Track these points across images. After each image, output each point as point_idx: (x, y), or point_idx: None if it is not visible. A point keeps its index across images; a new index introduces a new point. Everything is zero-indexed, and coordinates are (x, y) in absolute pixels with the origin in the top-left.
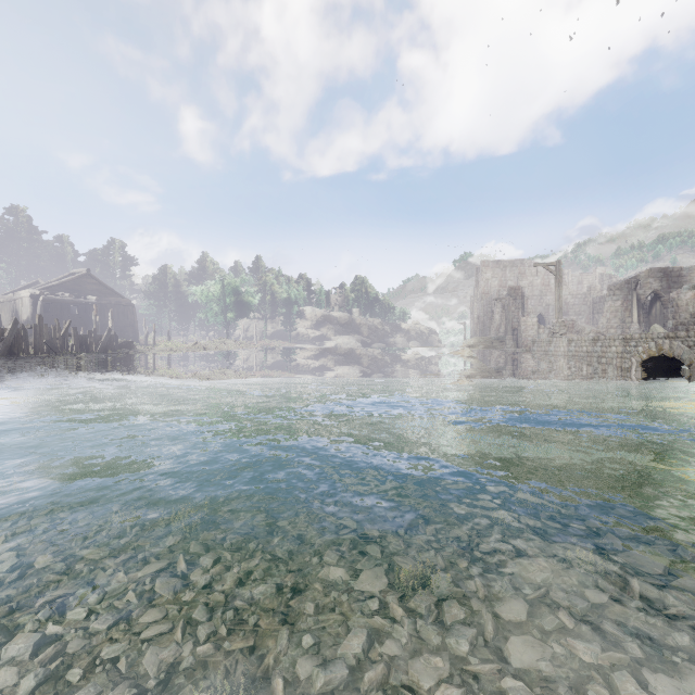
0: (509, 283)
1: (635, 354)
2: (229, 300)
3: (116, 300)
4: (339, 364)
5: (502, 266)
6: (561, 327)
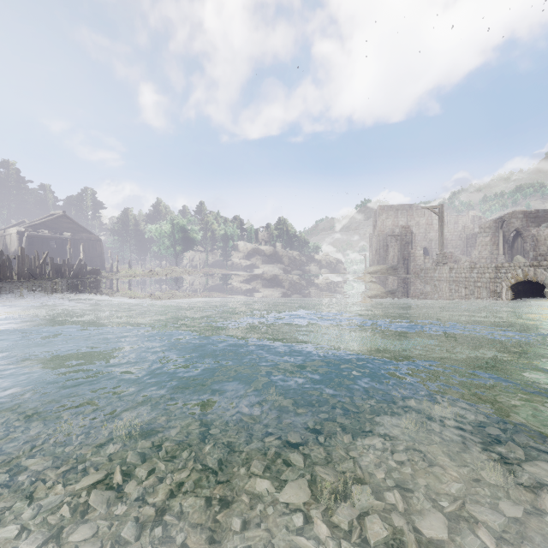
0: (400, 223)
1: (505, 279)
2: (178, 236)
3: (87, 236)
4: (265, 287)
5: (394, 209)
6: (444, 257)
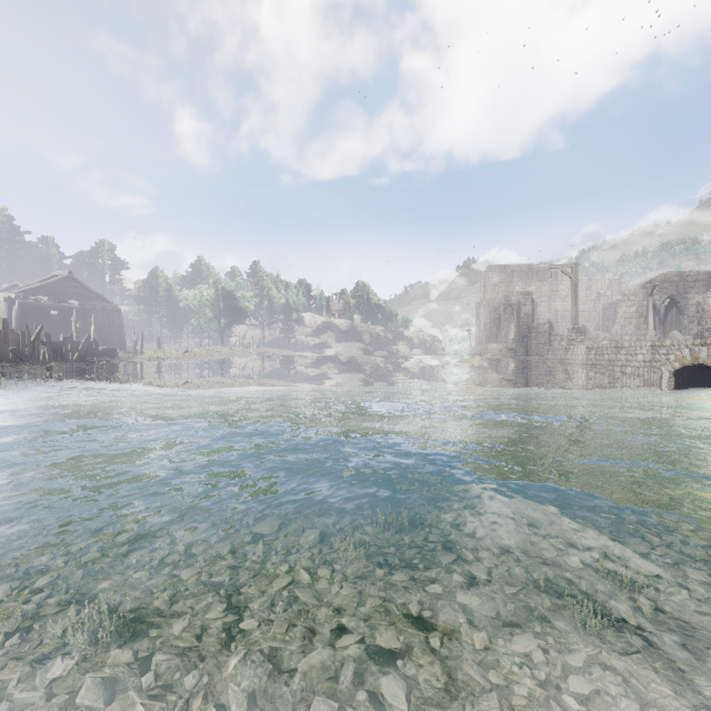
0: (517, 289)
1: (666, 363)
2: (224, 305)
3: (101, 304)
4: (340, 373)
5: (509, 271)
6: (578, 333)
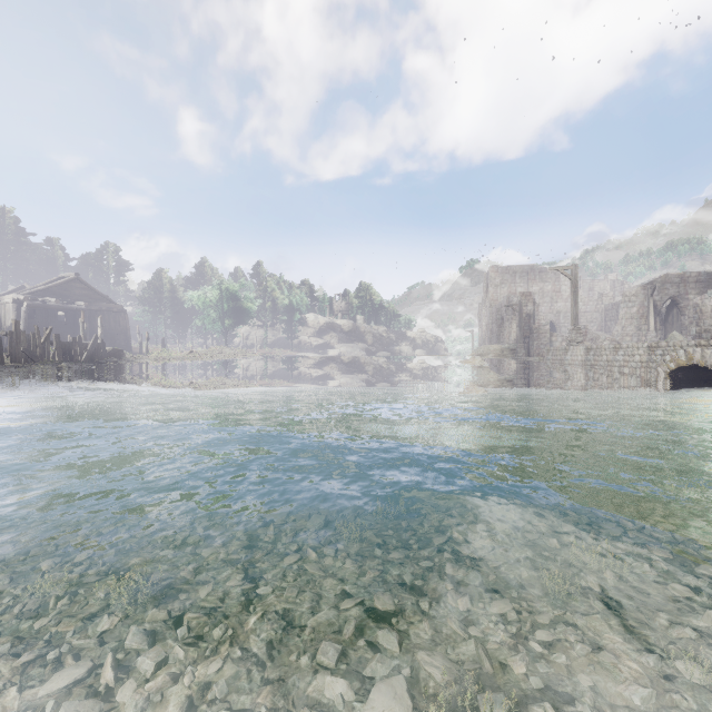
0: (519, 290)
1: (662, 363)
2: (228, 306)
3: (107, 306)
4: (342, 373)
5: (511, 272)
6: (578, 334)
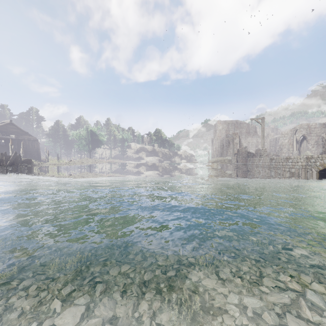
0: (230, 132)
1: (314, 166)
2: (91, 138)
3: (28, 137)
4: (147, 171)
5: (227, 123)
6: (265, 152)
